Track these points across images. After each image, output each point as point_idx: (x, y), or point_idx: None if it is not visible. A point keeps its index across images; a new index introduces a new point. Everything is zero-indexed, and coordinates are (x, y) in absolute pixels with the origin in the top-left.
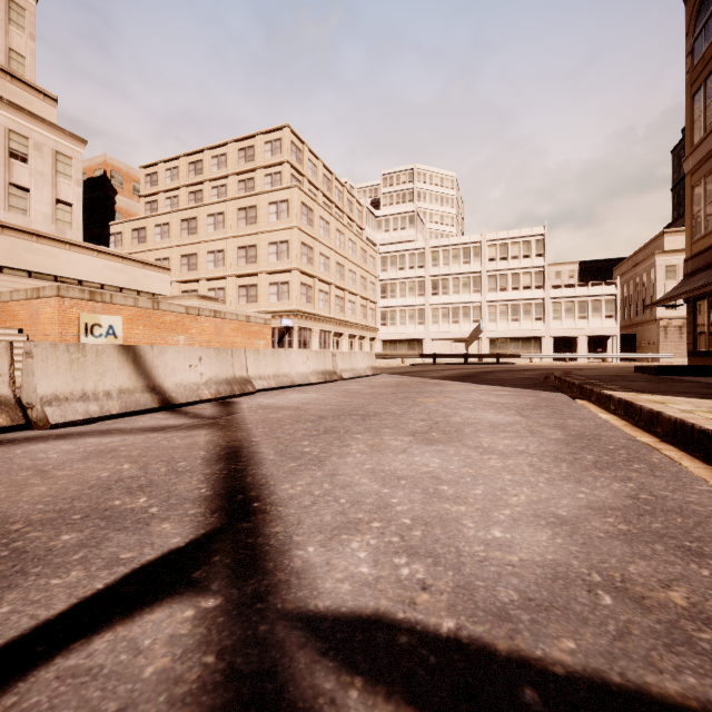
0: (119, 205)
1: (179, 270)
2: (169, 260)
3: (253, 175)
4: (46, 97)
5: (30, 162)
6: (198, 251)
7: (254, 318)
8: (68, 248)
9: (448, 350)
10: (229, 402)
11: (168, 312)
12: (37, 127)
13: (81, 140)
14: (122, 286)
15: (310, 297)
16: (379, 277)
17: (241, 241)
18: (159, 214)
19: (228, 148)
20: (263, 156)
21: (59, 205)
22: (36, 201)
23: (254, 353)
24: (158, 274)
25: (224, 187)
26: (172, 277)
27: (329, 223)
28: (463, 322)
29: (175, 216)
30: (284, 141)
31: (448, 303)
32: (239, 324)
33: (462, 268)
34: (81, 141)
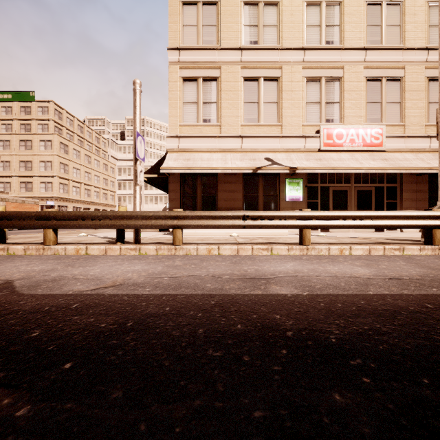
0: None
1: None
2: None
3: (30, 122)
4: None
5: None
6: None
7: (27, 201)
8: None
9: None
10: None
11: None
12: None
13: None
14: None
15: (67, 190)
16: (117, 178)
17: (22, 158)
18: None
19: (13, 104)
20: (36, 113)
21: None
22: None
23: None
24: None
25: (10, 125)
26: None
27: (80, 151)
28: (160, 203)
29: None
30: (50, 109)
31: (153, 194)
32: (18, 204)
33: None
34: None
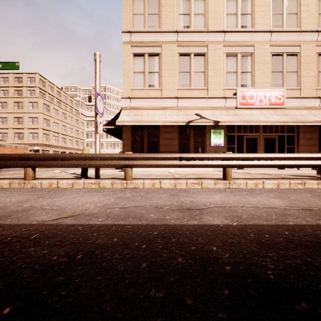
0: None
1: None
2: None
3: (21, 88)
4: None
5: None
6: None
7: (19, 147)
8: None
9: None
10: None
11: None
12: None
13: None
14: None
15: (48, 138)
16: (86, 130)
17: (16, 115)
18: None
19: (9, 75)
20: (26, 82)
21: None
22: None
23: None
24: None
25: (7, 91)
26: None
27: (58, 110)
28: (117, 148)
29: None
30: (36, 79)
31: (112, 141)
32: (12, 149)
33: None
34: None
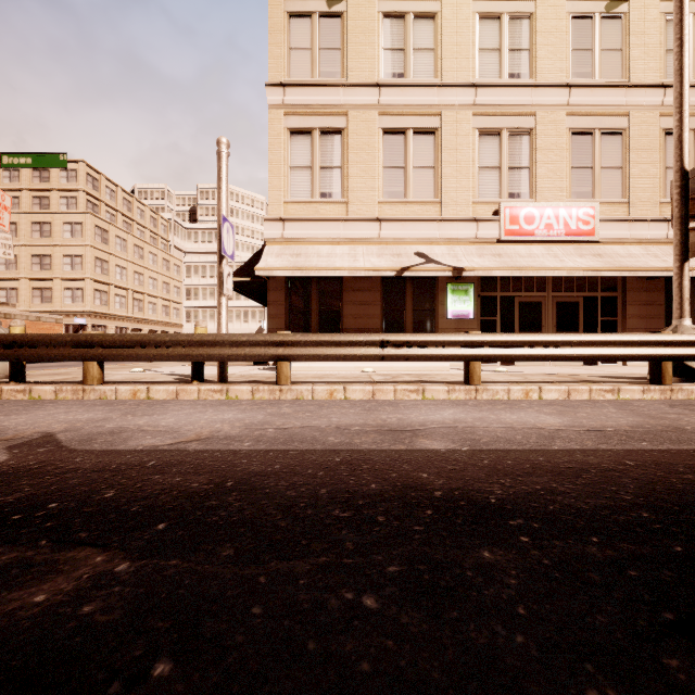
0: None
1: None
2: None
3: (48, 194)
4: None
5: None
6: None
7: (45, 318)
8: None
9: None
10: None
11: None
12: None
13: None
14: None
15: (106, 300)
16: (185, 282)
17: (36, 250)
18: None
19: None
20: (58, 180)
21: None
22: None
23: None
24: None
25: (17, 199)
26: None
27: (127, 240)
28: (251, 321)
29: None
30: (79, 173)
31: (241, 306)
32: (30, 323)
33: None
34: None
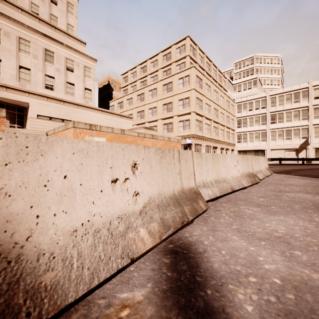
0: (114, 95)
1: (136, 119)
2: (132, 115)
3: (170, 67)
4: (81, 42)
5: (74, 72)
6: (144, 109)
7: (172, 139)
8: (89, 110)
9: (283, 156)
10: (185, 251)
11: (129, 135)
12: (77, 55)
13: (95, 60)
14: (112, 127)
15: (201, 127)
16: (236, 116)
17: (165, 101)
18: (128, 94)
19: (158, 56)
20: (175, 56)
21: (86, 90)
22: (76, 89)
23: (196, 156)
24: (127, 120)
25: (156, 76)
26: (133, 122)
27: (210, 86)
28: (294, 138)
29: (134, 94)
30: (186, 45)
31: (283, 127)
32: (164, 142)
33: (293, 105)
34: (95, 60)
